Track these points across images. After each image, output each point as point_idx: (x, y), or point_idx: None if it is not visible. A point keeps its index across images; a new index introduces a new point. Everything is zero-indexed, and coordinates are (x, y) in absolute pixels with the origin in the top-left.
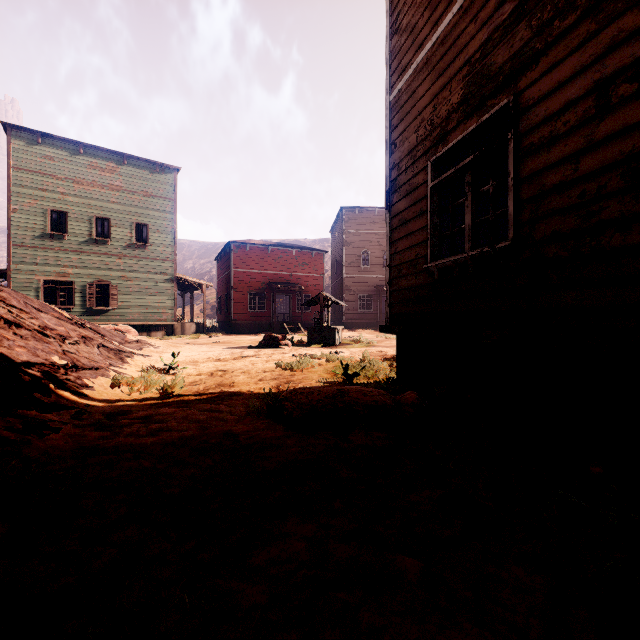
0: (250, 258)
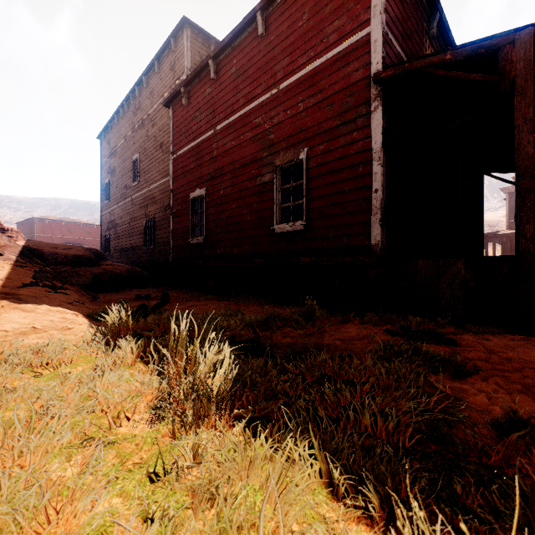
0: (49, 228)
